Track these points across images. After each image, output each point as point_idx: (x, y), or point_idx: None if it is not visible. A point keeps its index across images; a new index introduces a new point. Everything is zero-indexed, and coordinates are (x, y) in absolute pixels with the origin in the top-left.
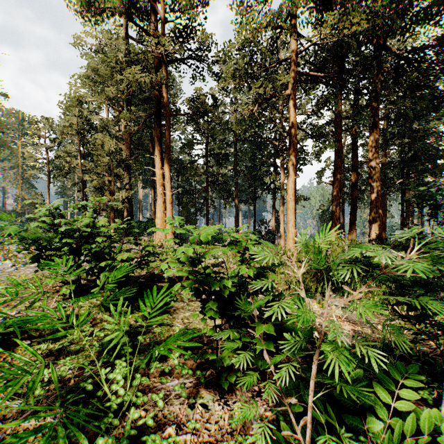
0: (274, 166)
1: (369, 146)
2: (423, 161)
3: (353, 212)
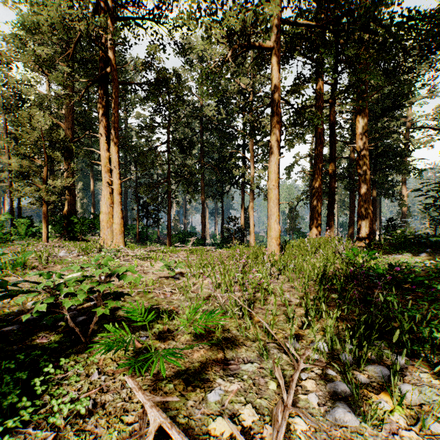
0: (243, 159)
1: (357, 129)
2: (391, 158)
3: (331, 207)
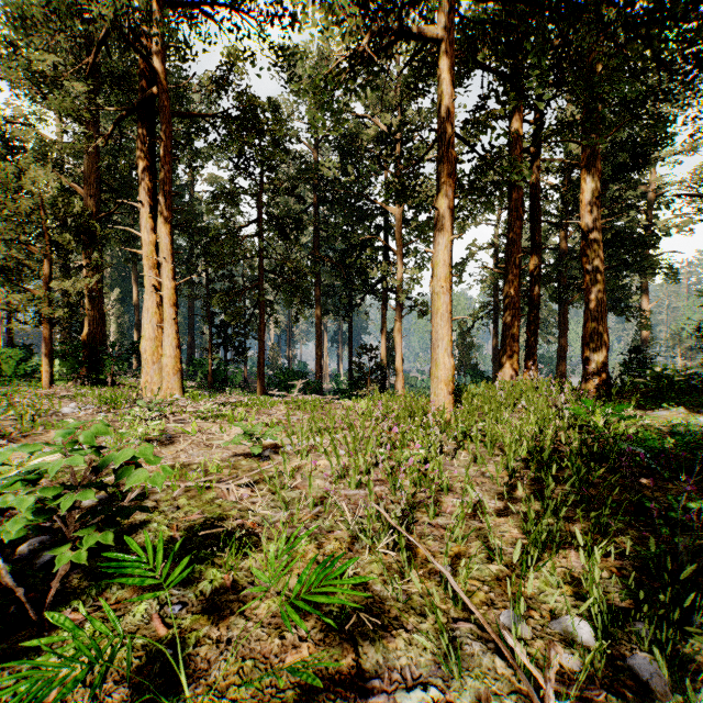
0: (384, 252)
1: (583, 193)
2: (628, 248)
3: (533, 329)
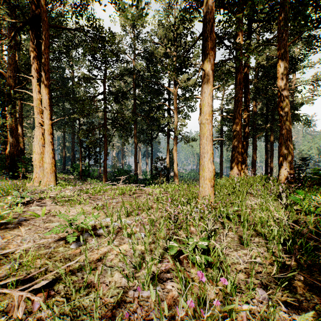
0: (168, 111)
1: (279, 73)
2: None
3: (245, 149)
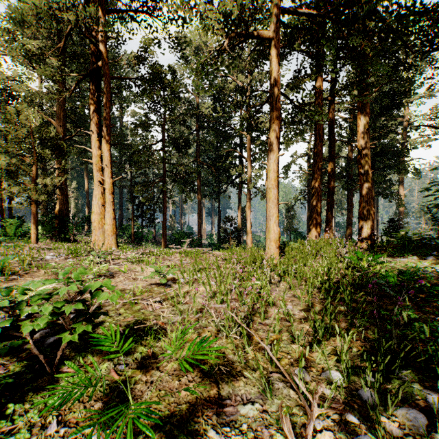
0: (240, 159)
1: (358, 126)
2: (389, 157)
3: (330, 207)
